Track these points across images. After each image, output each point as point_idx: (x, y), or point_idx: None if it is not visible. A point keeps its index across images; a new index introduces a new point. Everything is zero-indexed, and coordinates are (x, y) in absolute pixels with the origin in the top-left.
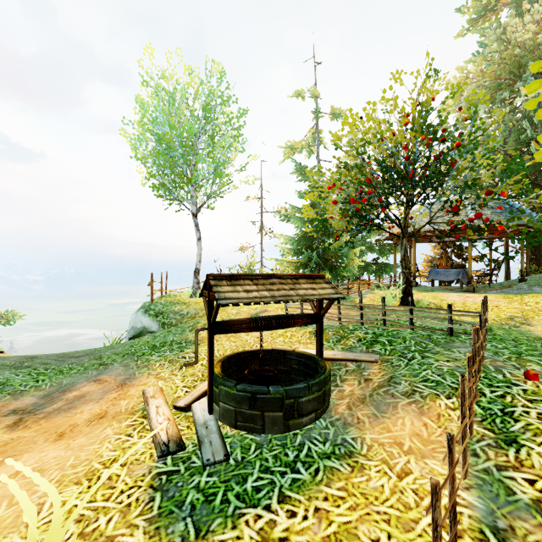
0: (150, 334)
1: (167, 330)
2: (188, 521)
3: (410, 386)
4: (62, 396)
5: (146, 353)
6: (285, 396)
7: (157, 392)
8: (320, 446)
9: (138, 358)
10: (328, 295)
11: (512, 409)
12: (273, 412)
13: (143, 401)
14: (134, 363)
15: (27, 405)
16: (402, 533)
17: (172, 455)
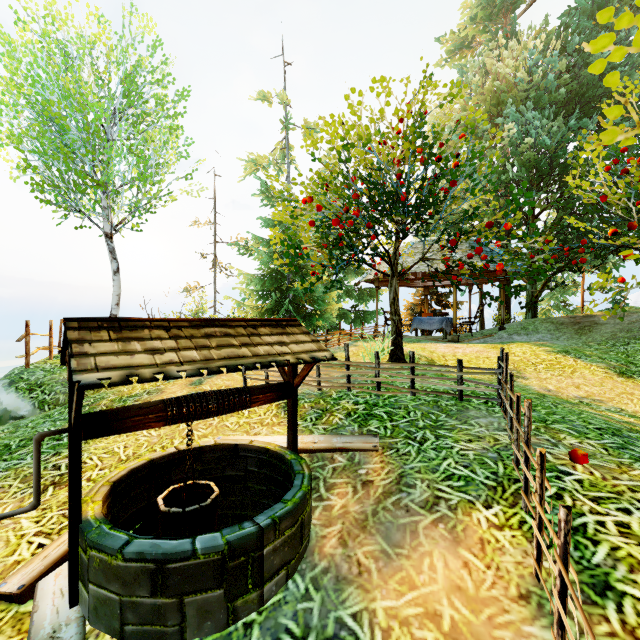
0: (14, 421)
1: (45, 414)
2: None
3: (430, 490)
4: None
5: None
6: (229, 555)
7: None
8: None
9: None
10: (307, 354)
11: (582, 520)
12: (202, 593)
13: None
14: None
15: None
16: None
17: None
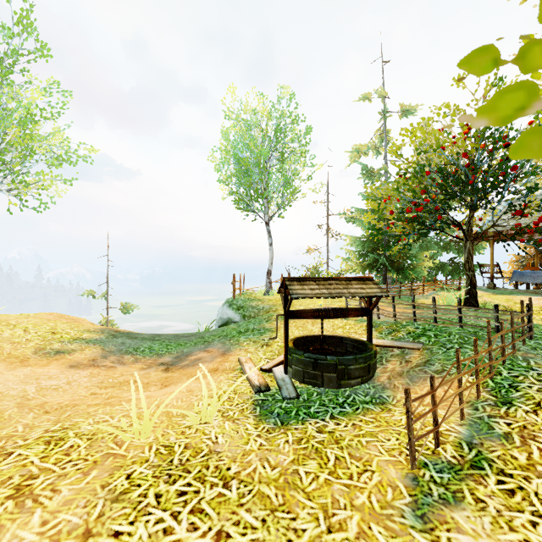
0: (234, 323)
1: (247, 321)
2: (276, 419)
3: (441, 367)
4: (187, 358)
5: (235, 336)
6: (338, 363)
7: (248, 360)
8: (362, 397)
9: (230, 339)
10: (374, 294)
11: (519, 384)
12: (329, 373)
13: (239, 364)
14: (228, 342)
15: (168, 361)
16: (406, 439)
17: (263, 392)
